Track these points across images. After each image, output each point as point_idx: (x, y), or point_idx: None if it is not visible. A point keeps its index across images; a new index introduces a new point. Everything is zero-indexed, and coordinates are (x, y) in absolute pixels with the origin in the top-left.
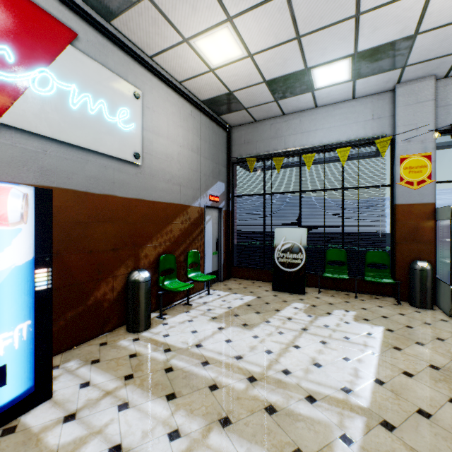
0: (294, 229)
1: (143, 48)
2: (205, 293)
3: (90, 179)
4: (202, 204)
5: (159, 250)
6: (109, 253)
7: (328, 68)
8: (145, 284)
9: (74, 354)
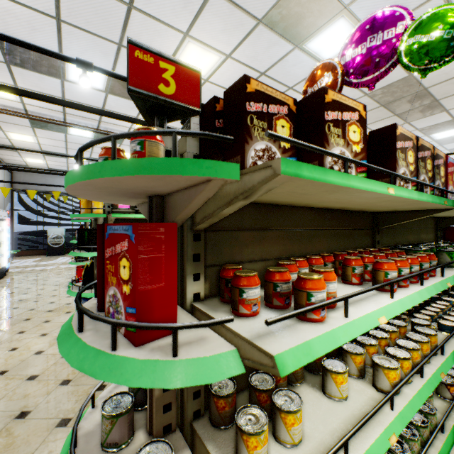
0: (58, 228)
1: None
2: (11, 260)
3: None
4: None
5: None
6: None
7: None
8: None
9: None
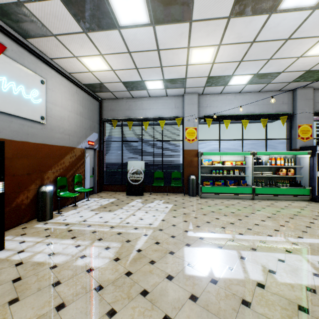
0: (138, 161)
1: (47, 54)
2: (86, 200)
3: (13, 132)
4: (83, 146)
5: (56, 174)
6: (25, 176)
7: (152, 82)
8: (50, 193)
9: (6, 234)
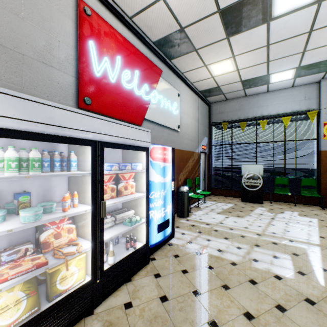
0: (254, 165)
1: (181, 69)
2: (203, 202)
3: (164, 140)
4: (199, 151)
5: (184, 176)
6: None
7: (280, 74)
8: (187, 193)
9: None
